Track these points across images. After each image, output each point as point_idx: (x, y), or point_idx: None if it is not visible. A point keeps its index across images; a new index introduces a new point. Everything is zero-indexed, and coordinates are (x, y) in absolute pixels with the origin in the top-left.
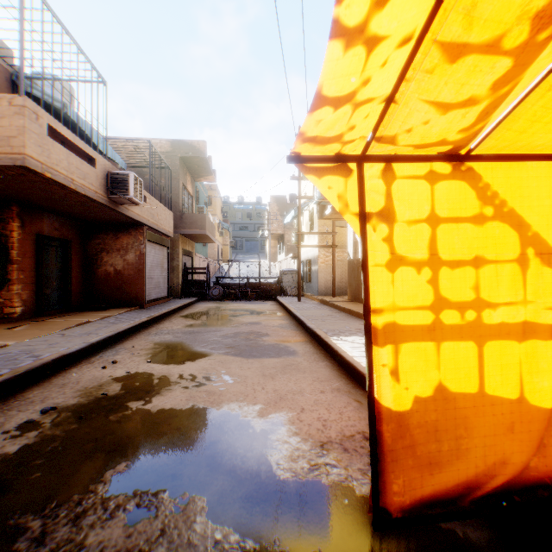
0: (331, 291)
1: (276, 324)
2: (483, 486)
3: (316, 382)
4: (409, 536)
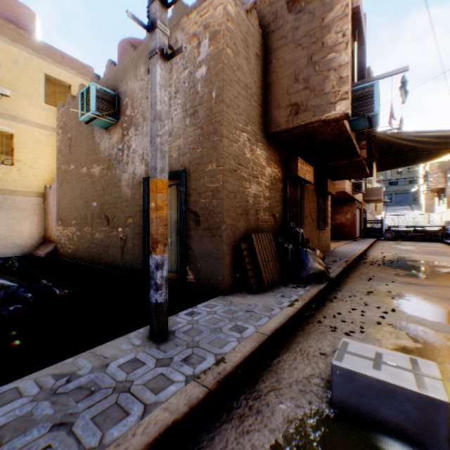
0: None
1: (449, 251)
2: None
3: None
4: None
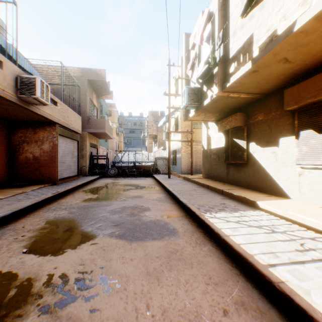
0: (190, 171)
1: (155, 198)
2: None
3: (210, 286)
4: None
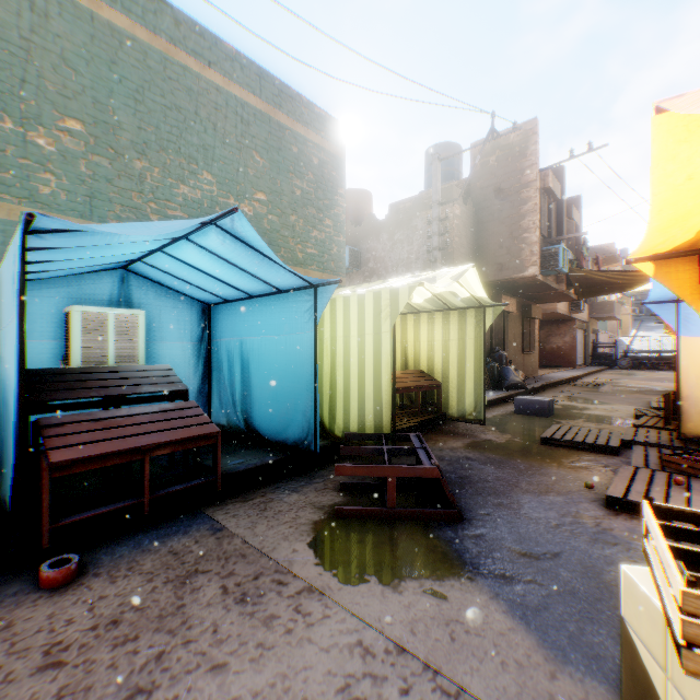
0: None
1: None
2: None
3: None
4: None
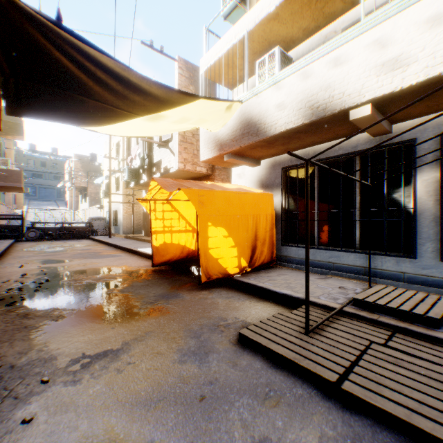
0: (132, 231)
1: (102, 249)
2: (172, 259)
3: (134, 260)
4: (159, 270)
